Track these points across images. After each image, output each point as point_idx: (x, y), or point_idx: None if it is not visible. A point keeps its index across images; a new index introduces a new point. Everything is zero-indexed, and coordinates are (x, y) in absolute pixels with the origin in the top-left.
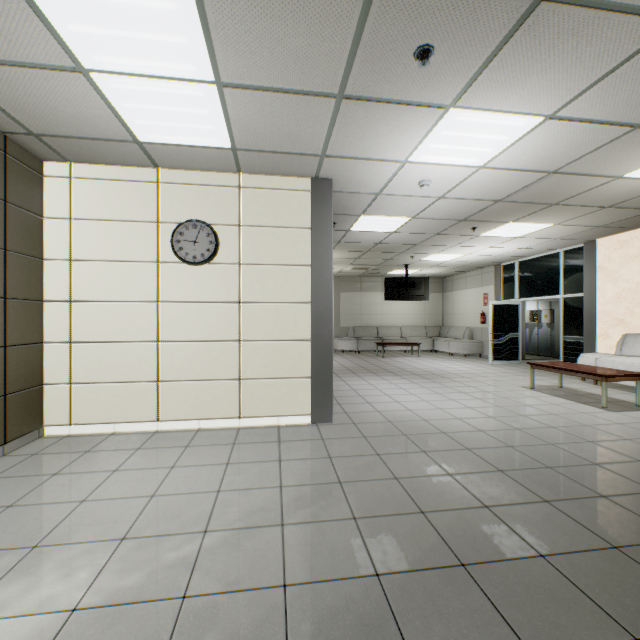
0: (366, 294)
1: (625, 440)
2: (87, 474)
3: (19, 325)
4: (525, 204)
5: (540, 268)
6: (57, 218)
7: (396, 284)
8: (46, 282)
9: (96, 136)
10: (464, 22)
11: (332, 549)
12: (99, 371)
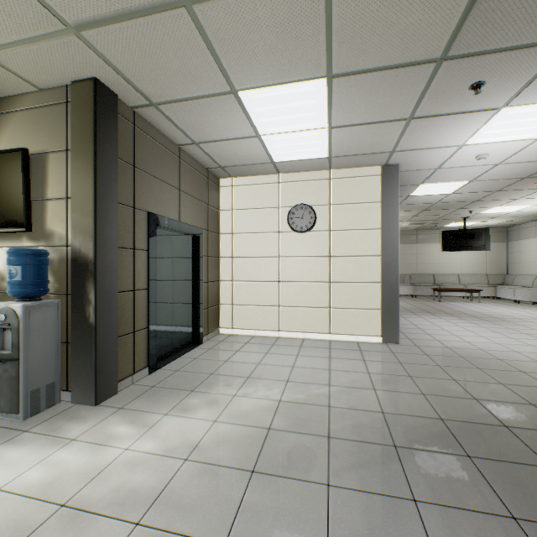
0: (422, 245)
1: None
2: (253, 353)
3: (212, 271)
4: None
5: None
6: (226, 210)
7: (453, 236)
8: (220, 247)
9: (251, 163)
10: (509, 65)
11: (409, 404)
12: (247, 298)
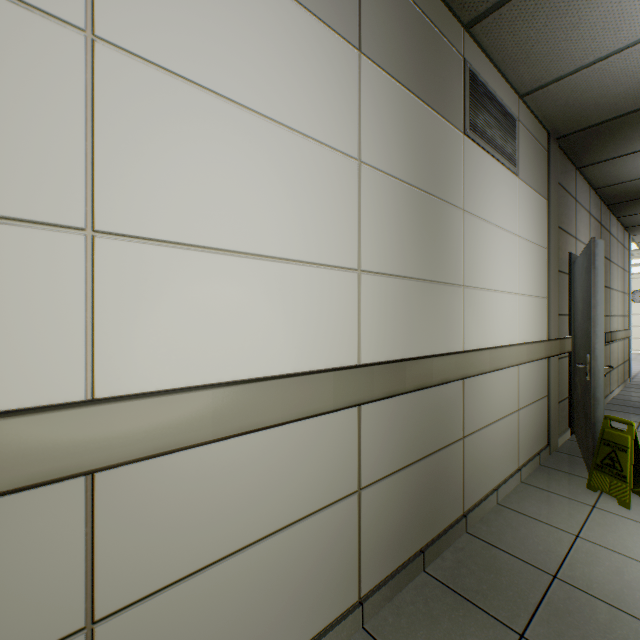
0: None
1: None
2: None
3: None
4: None
5: None
6: None
7: None
8: None
9: None
10: None
11: None
12: None
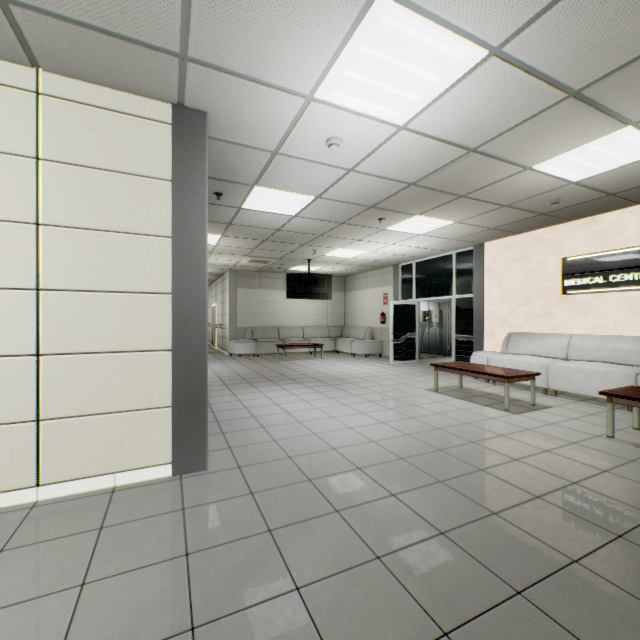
0: (266, 291)
1: (545, 452)
2: None
3: None
4: (436, 192)
5: (435, 269)
6: None
7: (298, 280)
8: None
9: None
10: None
11: None
12: None
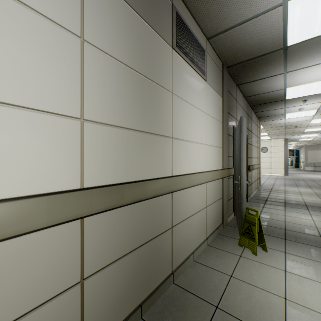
0: (320, 151)
1: None
2: None
3: None
4: None
5: None
6: None
7: None
8: None
9: None
10: (295, 134)
11: (281, 178)
12: None
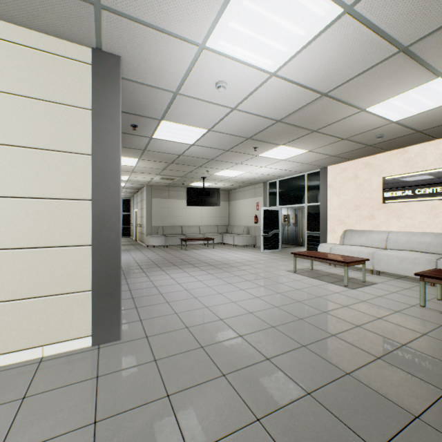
0: (173, 200)
1: (378, 319)
2: None
3: None
4: (296, 128)
5: (293, 185)
6: None
7: (196, 193)
8: None
9: None
10: None
11: None
12: None
